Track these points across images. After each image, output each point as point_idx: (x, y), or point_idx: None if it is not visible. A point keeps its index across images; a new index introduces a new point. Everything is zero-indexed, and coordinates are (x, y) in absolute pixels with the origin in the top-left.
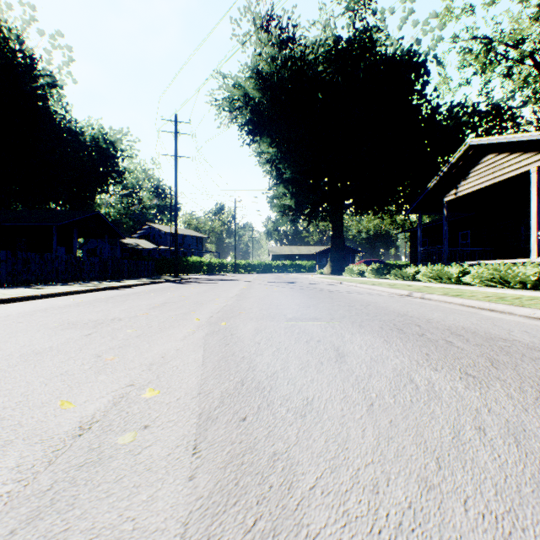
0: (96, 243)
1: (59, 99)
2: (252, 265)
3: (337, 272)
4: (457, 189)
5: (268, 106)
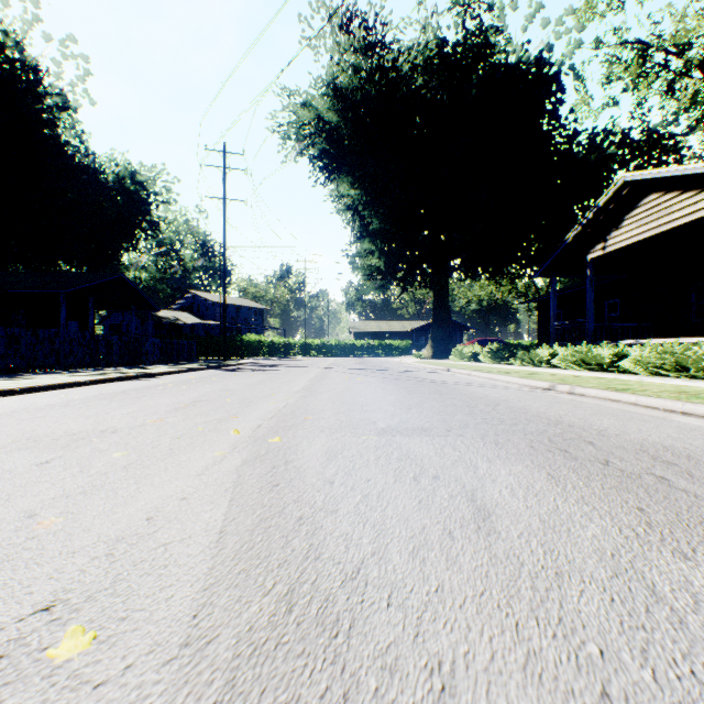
0: (122, 316)
1: (72, 126)
2: (328, 345)
3: (441, 356)
4: (606, 242)
5: (349, 133)
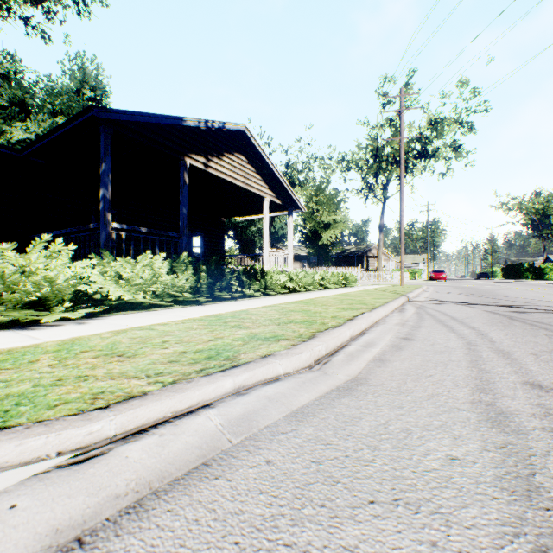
0: None
1: None
2: None
3: None
4: (210, 162)
5: None
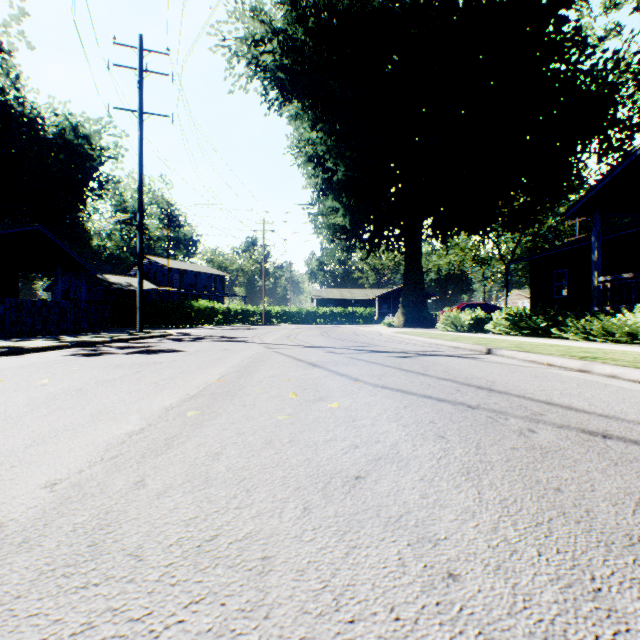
0: (69, 282)
1: (6, 71)
2: (289, 313)
3: (414, 324)
4: None
5: (310, 43)
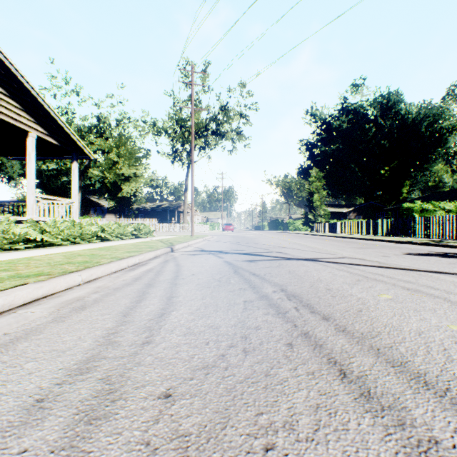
0: None
1: None
2: None
3: None
4: None
5: None
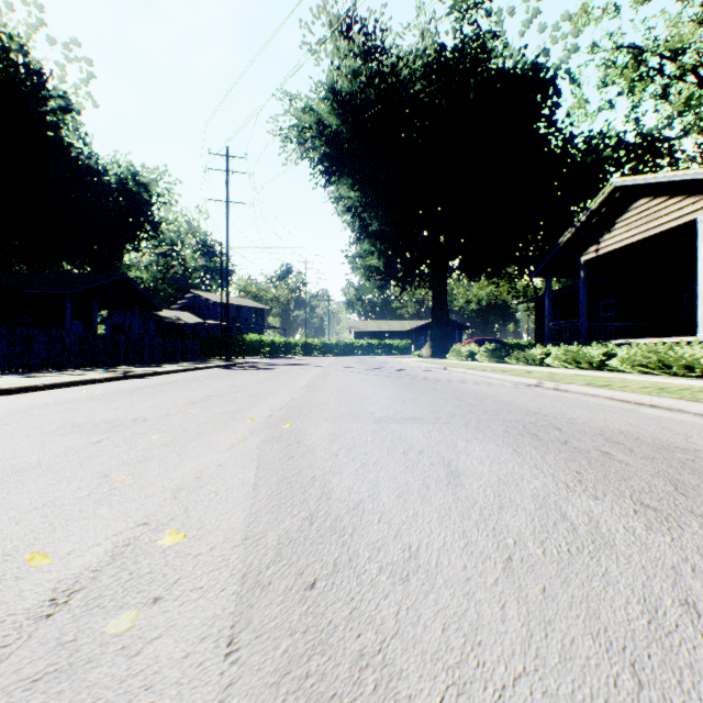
0: (124, 316)
1: (75, 128)
2: (328, 345)
3: (440, 355)
4: (599, 245)
5: (349, 137)
